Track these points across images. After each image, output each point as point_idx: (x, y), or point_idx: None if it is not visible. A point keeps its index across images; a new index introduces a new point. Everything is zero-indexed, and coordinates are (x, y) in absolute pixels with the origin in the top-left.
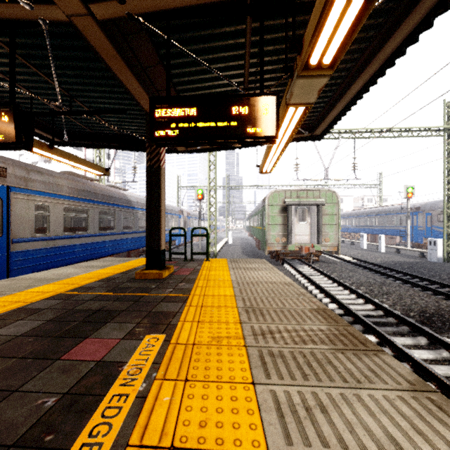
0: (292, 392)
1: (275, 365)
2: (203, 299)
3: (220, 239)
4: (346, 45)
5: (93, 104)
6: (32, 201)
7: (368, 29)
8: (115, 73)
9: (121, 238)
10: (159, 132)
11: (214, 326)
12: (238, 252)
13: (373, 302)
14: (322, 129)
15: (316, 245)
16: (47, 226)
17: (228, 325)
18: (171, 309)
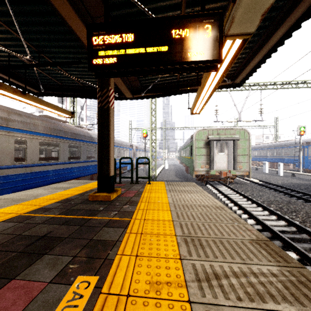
0: None
1: None
2: (143, 224)
3: (159, 165)
4: None
5: (58, 59)
6: (12, 136)
7: None
8: (66, 20)
9: (85, 165)
10: (96, 60)
11: (153, 263)
12: (172, 175)
13: (285, 219)
14: (242, 77)
15: (232, 171)
16: (25, 156)
17: (167, 263)
18: (111, 236)
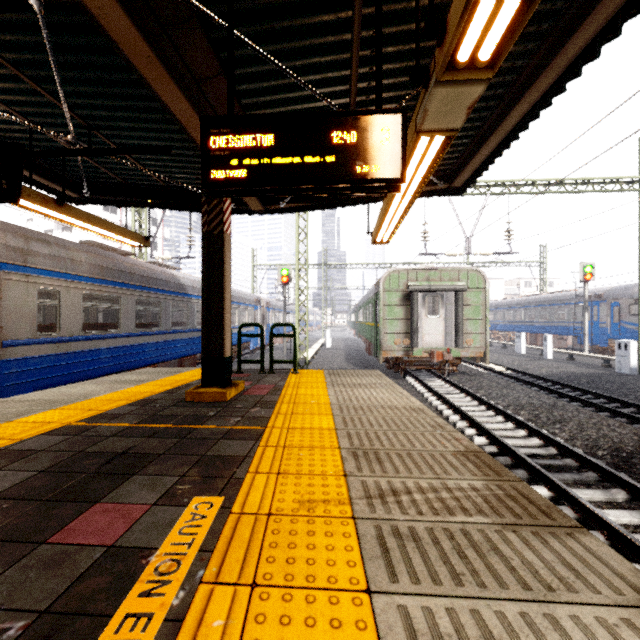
0: (437, 610)
1: (405, 556)
2: (287, 434)
3: (314, 340)
4: (520, 24)
5: (125, 140)
6: (34, 284)
7: (541, 19)
8: (152, 87)
9: (169, 339)
10: (216, 173)
11: (304, 481)
12: (339, 360)
13: (540, 435)
14: (465, 177)
15: (453, 350)
16: (57, 321)
17: (325, 480)
18: (236, 451)
